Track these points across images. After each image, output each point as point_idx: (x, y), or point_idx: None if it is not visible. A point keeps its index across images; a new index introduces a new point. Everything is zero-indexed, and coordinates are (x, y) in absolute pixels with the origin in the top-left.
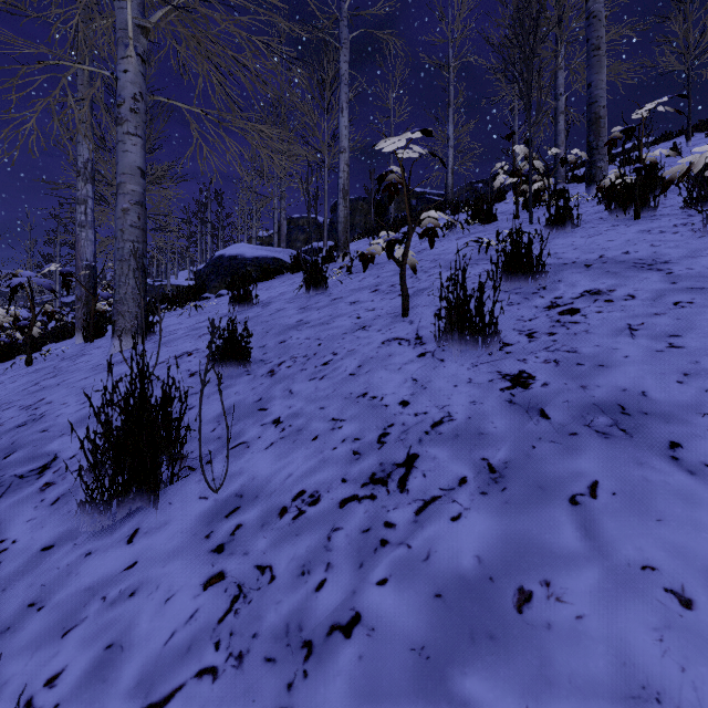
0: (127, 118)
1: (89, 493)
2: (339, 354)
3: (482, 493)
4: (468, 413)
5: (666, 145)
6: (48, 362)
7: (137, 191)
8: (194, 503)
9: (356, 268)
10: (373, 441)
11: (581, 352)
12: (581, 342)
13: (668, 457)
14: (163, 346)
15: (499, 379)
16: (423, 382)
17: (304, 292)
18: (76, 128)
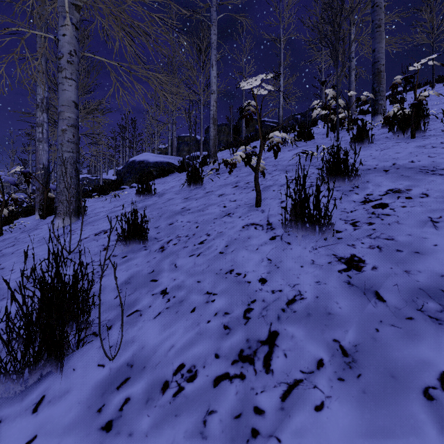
0: (65, 67)
1: (2, 366)
2: (211, 235)
3: (340, 379)
4: (315, 292)
5: (418, 91)
6: (12, 233)
7: (72, 118)
8: (92, 371)
9: (222, 170)
10: (240, 316)
11: (397, 240)
12: (395, 231)
13: None
14: (88, 225)
15: (336, 262)
16: (276, 261)
17: (187, 187)
18: (33, 75)
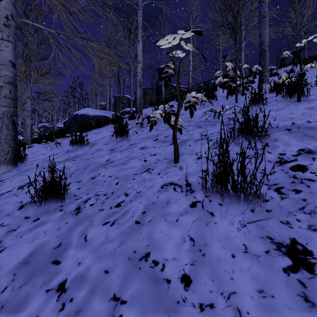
0: (1, 30)
1: None
2: (129, 195)
3: None
4: (262, 316)
5: (285, 68)
6: None
7: (9, 75)
8: None
9: (145, 123)
10: None
11: None
12: None
13: None
14: (19, 175)
15: (275, 251)
16: (200, 244)
17: (115, 138)
18: None
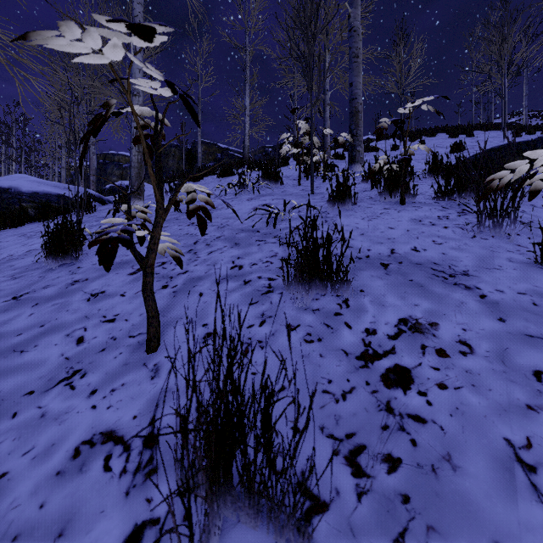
0: None
1: None
2: None
3: None
4: None
5: (387, 142)
6: None
7: None
8: None
9: None
10: None
11: None
12: (459, 516)
13: None
14: None
15: None
16: None
17: (45, 260)
18: None
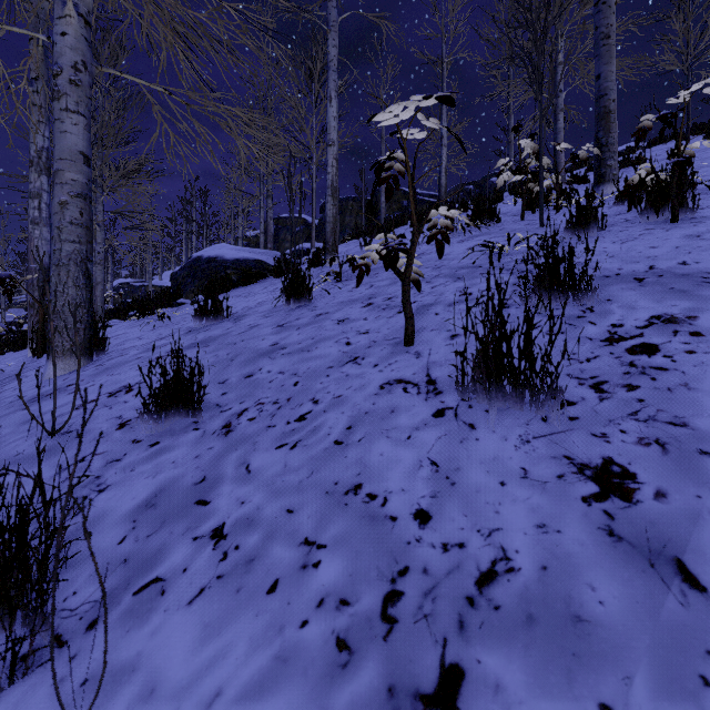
0: (66, 92)
1: None
2: (320, 402)
3: None
4: (539, 554)
5: (662, 147)
6: None
7: (79, 181)
8: None
9: (346, 274)
10: (373, 614)
11: (695, 426)
12: (686, 406)
13: None
14: (103, 374)
15: (574, 476)
16: (447, 469)
17: (284, 304)
18: (16, 108)
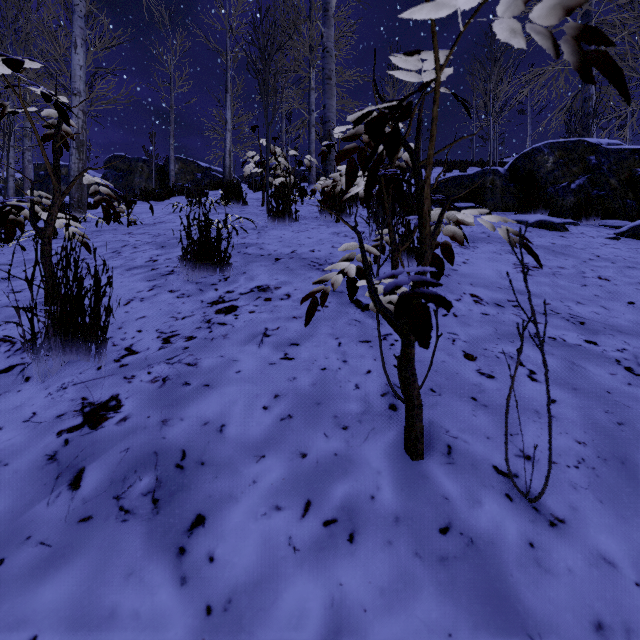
0: None
1: None
2: None
3: None
4: None
5: None
6: None
7: None
8: None
9: None
10: None
11: (200, 365)
12: (210, 350)
13: (176, 550)
14: None
15: (72, 413)
16: None
17: None
18: None
